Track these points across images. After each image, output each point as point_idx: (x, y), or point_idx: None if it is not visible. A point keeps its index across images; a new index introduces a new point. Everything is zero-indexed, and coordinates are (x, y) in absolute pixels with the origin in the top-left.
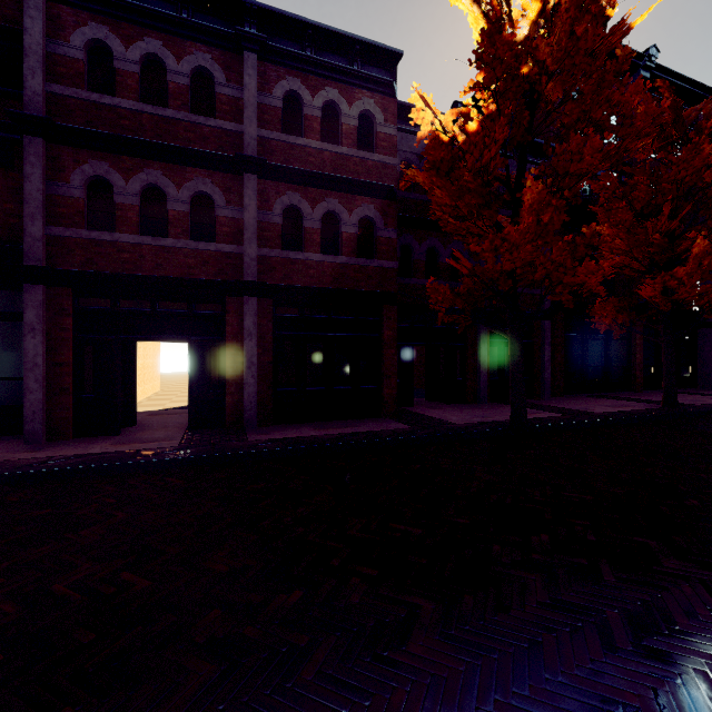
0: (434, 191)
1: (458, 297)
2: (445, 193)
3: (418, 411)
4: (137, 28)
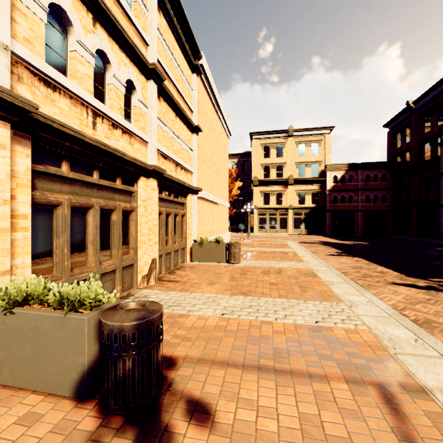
0: None
1: None
2: None
3: None
4: None
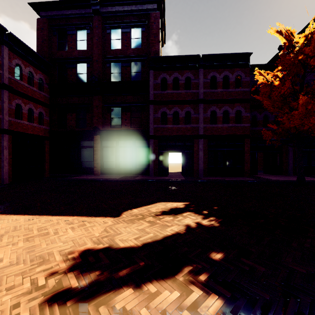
0: (264, 101)
1: (275, 134)
2: (268, 101)
3: (259, 176)
4: (172, 71)
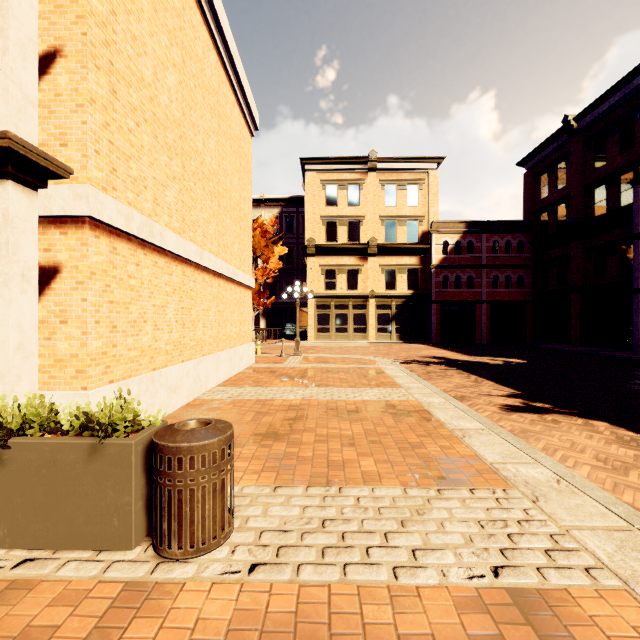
0: None
1: None
2: None
3: None
4: None
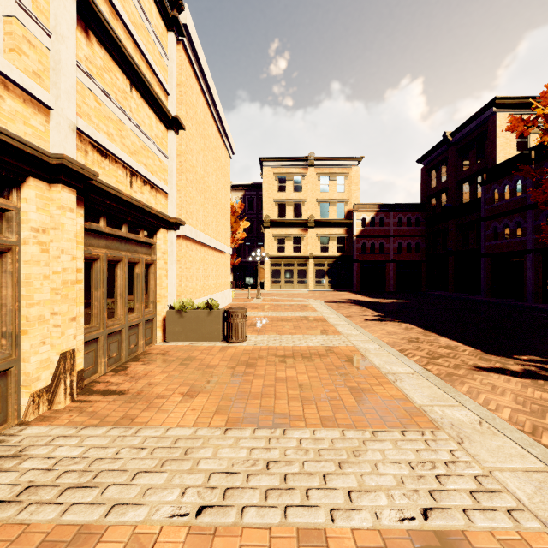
0: None
1: None
2: None
3: None
4: (502, 179)
